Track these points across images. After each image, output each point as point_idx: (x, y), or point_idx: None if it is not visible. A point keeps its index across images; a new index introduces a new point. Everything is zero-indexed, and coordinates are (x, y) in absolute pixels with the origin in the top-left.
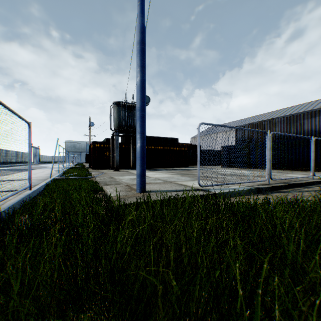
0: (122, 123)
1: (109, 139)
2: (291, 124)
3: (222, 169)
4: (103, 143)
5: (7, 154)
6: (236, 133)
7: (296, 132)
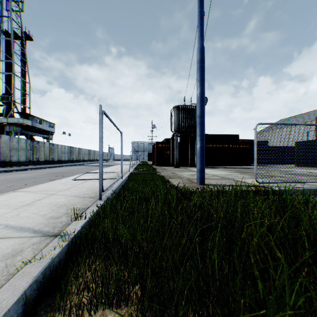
0: (181, 125)
1: (168, 139)
2: None
3: (295, 168)
4: (164, 143)
5: (94, 153)
6: None
7: None
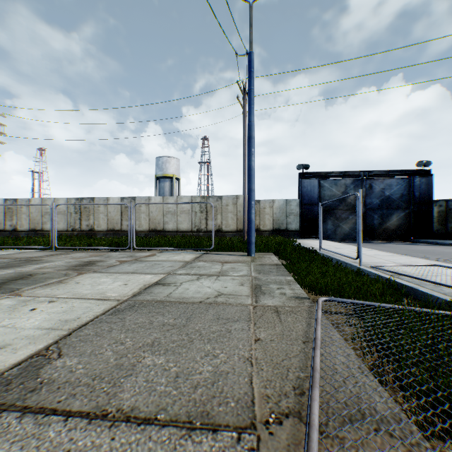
0: None
1: None
2: None
3: None
4: None
5: None
6: None
7: None
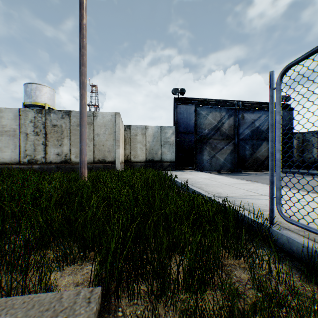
0: None
1: None
2: None
3: None
4: None
5: None
6: None
7: None
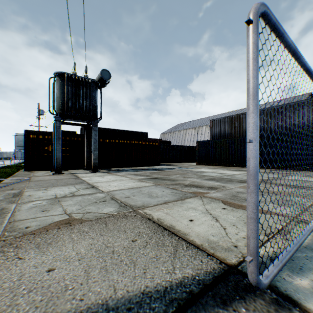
0: (69, 104)
1: (66, 132)
2: (271, 118)
3: (201, 167)
4: (42, 133)
5: None
6: (212, 127)
7: (277, 126)
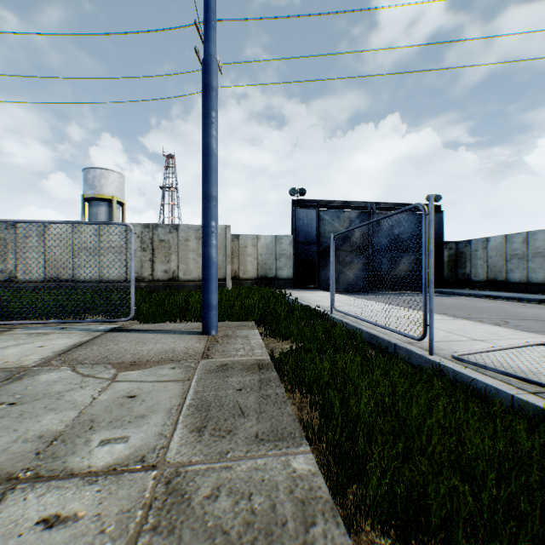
0: None
1: None
2: None
3: None
4: None
5: None
6: None
7: None
